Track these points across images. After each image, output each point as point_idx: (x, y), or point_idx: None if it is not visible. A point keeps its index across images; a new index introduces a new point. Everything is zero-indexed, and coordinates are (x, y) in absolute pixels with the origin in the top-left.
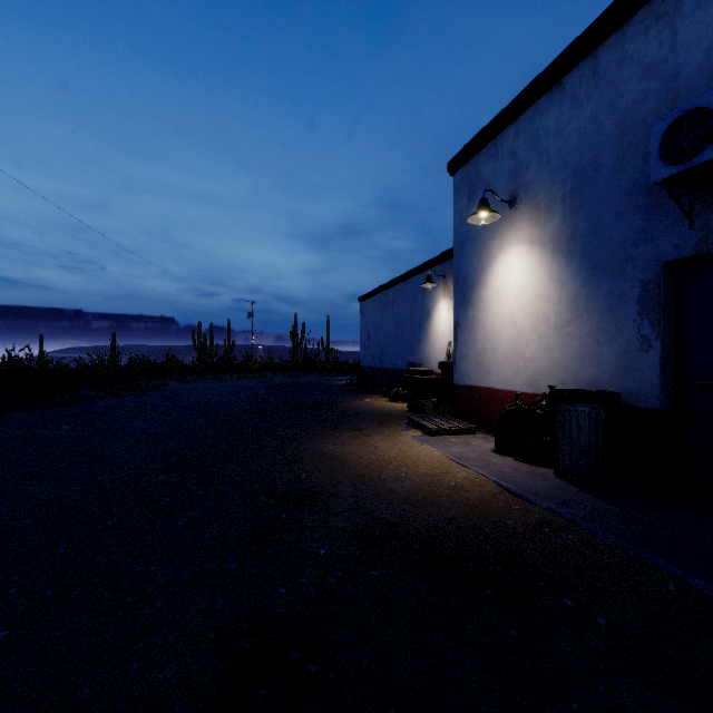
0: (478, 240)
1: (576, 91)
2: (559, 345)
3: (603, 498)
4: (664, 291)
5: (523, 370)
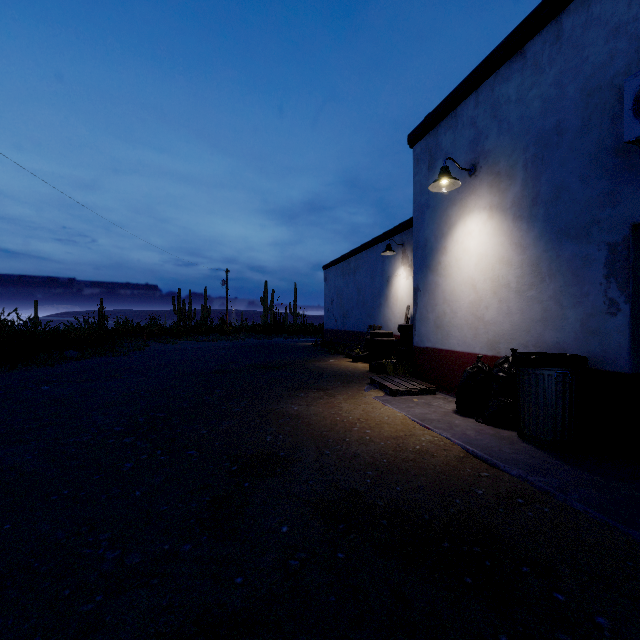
0: (438, 208)
1: (538, 58)
2: (521, 309)
3: (573, 464)
4: (633, 253)
5: (483, 333)
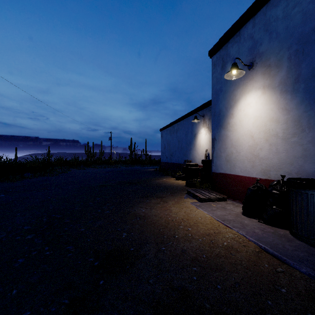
0: (227, 91)
1: None
2: (286, 149)
3: None
4: None
5: (258, 165)
